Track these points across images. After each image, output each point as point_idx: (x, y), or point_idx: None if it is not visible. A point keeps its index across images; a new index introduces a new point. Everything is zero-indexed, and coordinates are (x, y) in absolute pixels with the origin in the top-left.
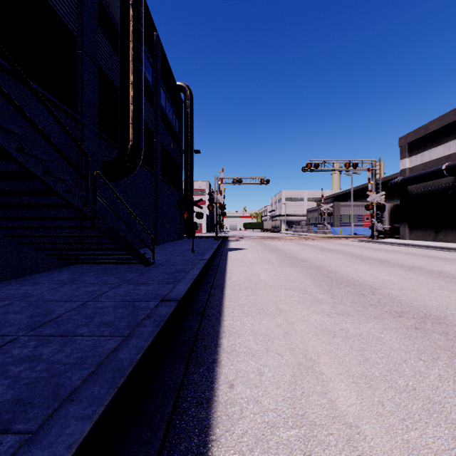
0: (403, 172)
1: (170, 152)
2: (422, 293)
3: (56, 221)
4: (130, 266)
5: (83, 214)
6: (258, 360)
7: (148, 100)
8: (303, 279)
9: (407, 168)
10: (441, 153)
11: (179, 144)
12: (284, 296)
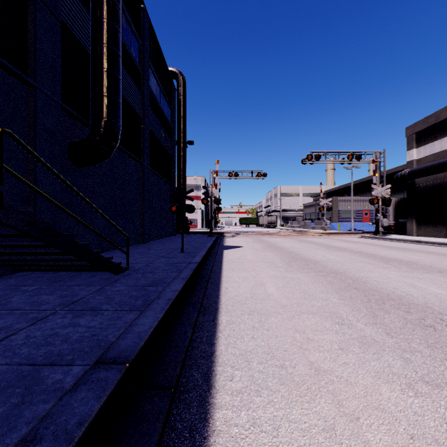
0: (410, 164)
1: (161, 142)
2: None
3: None
4: (94, 274)
5: None
6: None
7: (134, 79)
8: (325, 294)
9: (414, 160)
10: None
11: (171, 134)
12: (311, 329)
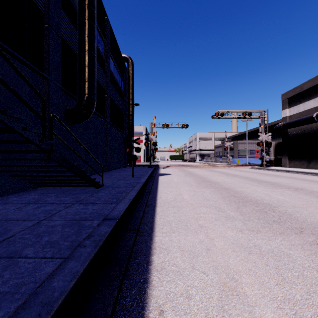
0: (284, 119)
1: (117, 105)
2: (312, 210)
3: (27, 154)
4: (84, 188)
5: (40, 148)
6: (186, 280)
7: (101, 66)
8: (216, 198)
9: (287, 116)
10: (312, 105)
11: (123, 99)
12: (203, 213)
